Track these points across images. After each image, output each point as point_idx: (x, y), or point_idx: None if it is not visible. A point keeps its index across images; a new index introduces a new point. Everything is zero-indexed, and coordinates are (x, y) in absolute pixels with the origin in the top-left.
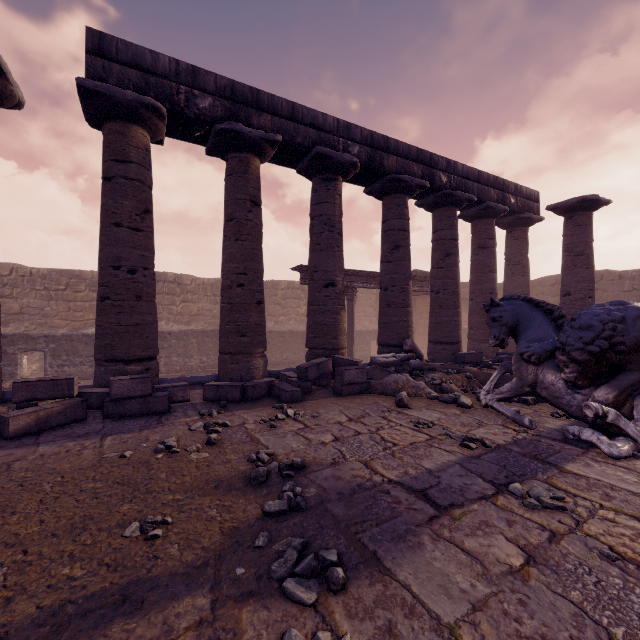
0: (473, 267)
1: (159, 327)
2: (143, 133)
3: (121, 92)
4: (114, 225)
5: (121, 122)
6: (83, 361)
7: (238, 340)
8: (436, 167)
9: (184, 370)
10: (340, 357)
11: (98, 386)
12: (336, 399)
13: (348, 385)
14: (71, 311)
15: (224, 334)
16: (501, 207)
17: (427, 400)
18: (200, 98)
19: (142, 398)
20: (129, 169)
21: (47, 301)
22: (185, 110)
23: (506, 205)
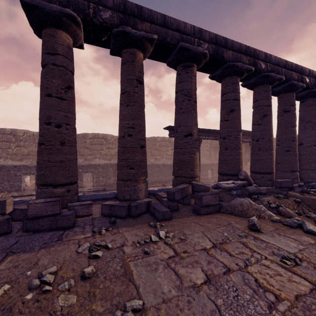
0: (279, 124)
1: (95, 161)
2: (67, 36)
3: (49, 5)
4: (47, 96)
5: (51, 28)
6: None
7: (128, 171)
8: (258, 58)
9: (106, 185)
10: (196, 183)
11: None
12: (197, 218)
13: (205, 206)
14: None
15: (119, 167)
16: (300, 84)
17: (272, 223)
18: (103, 11)
19: (52, 217)
20: (56, 59)
21: None
22: (93, 19)
23: (303, 83)
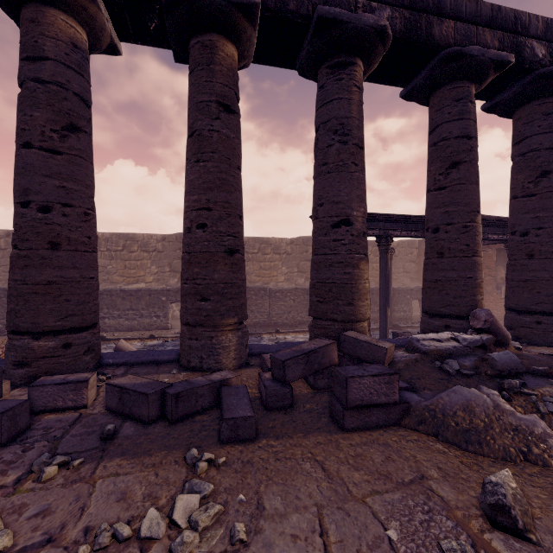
0: None
1: None
2: (68, 21)
3: None
4: (24, 147)
5: (33, 5)
6: (120, 314)
7: (197, 306)
8: (525, 33)
9: None
10: (355, 337)
11: (4, 366)
12: (328, 442)
13: (358, 408)
14: (127, 269)
15: (182, 296)
16: None
17: None
18: None
19: None
20: (42, 68)
21: (109, 260)
22: None
23: None
